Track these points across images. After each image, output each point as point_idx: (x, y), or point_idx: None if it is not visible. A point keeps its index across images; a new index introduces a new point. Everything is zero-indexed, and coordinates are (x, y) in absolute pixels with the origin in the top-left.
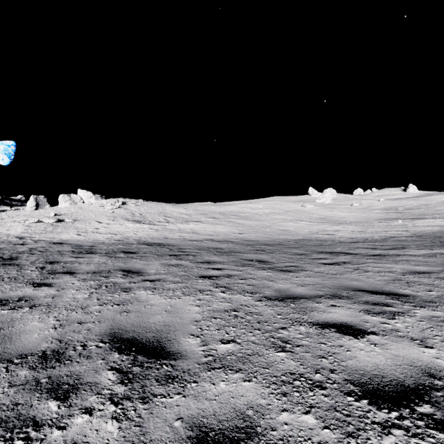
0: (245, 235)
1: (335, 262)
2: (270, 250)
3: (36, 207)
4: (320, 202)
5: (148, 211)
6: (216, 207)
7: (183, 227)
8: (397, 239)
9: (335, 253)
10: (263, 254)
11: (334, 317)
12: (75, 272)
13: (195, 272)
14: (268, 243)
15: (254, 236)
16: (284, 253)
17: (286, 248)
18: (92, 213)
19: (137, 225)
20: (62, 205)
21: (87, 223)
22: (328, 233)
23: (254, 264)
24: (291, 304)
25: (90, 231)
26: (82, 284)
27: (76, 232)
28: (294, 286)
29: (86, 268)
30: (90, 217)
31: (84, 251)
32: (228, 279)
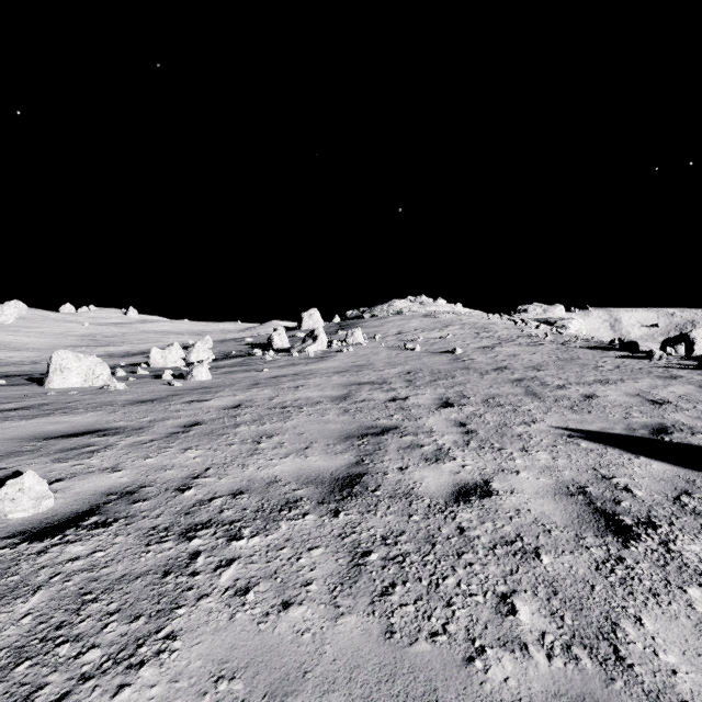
0: None
1: None
2: None
3: None
4: None
5: None
6: None
7: None
8: None
9: None
10: None
11: None
12: None
13: None
14: None
15: None
16: None
17: None
18: None
19: None
20: None
21: None
22: None
23: None
24: None
25: None
26: None
27: None
28: None
29: None
30: None
31: None
32: None
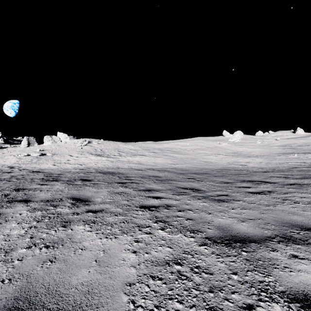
0: (177, 165)
1: (260, 191)
2: (200, 179)
3: (28, 145)
4: (231, 141)
5: (106, 147)
6: (155, 144)
7: (131, 159)
8: (300, 169)
9: (255, 182)
10: (194, 182)
11: (310, 282)
12: (31, 200)
13: (137, 201)
14: (196, 172)
15: (184, 166)
16: (212, 181)
17: (212, 177)
18: (66, 149)
19: (98, 158)
20: (46, 143)
21: (62, 156)
22: (241, 164)
23: (188, 193)
24: (242, 251)
25: (63, 162)
26: (29, 214)
27: (53, 162)
28: (235, 222)
29: (43, 195)
30: (65, 152)
31: (51, 179)
32: (167, 210)
